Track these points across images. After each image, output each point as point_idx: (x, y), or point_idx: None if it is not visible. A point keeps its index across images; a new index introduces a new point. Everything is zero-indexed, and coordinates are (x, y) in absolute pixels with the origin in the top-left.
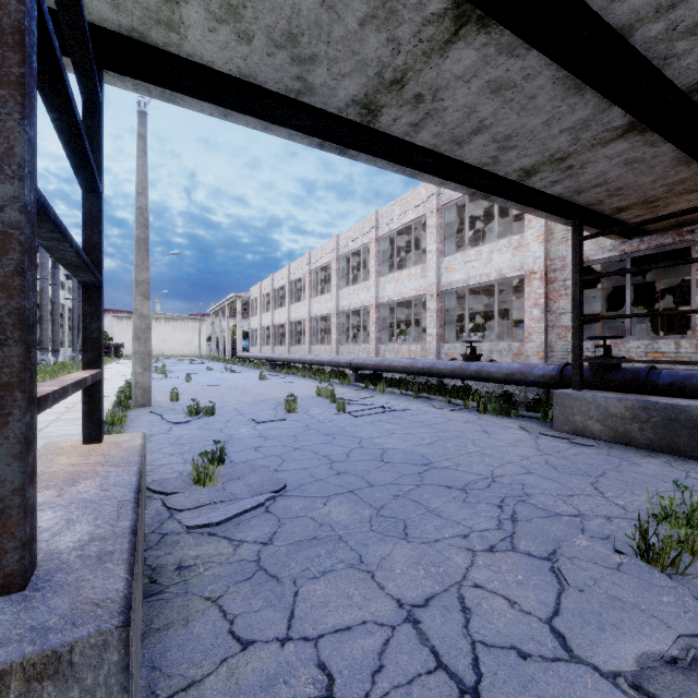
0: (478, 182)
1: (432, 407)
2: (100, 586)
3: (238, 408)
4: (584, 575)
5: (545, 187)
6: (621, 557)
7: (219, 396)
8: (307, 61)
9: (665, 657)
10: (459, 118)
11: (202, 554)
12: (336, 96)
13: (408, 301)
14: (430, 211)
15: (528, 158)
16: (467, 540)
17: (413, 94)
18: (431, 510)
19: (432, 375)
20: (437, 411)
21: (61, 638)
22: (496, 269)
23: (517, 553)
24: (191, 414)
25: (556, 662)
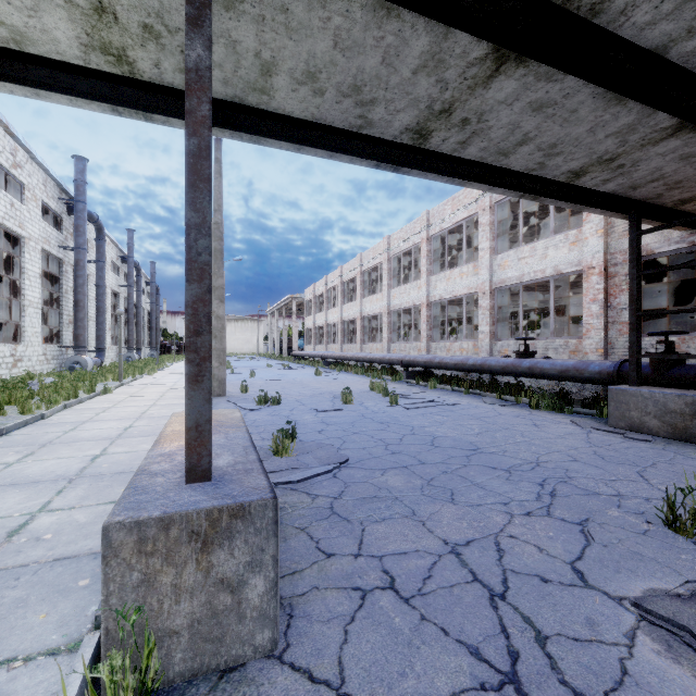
0: (526, 186)
1: (483, 402)
2: (253, 482)
3: (299, 399)
4: (610, 535)
5: (597, 185)
6: (649, 526)
7: (281, 389)
8: (368, 104)
9: (670, 592)
10: (504, 134)
11: (288, 501)
12: (392, 127)
13: (460, 299)
14: (482, 209)
15: (575, 161)
16: (506, 506)
17: (460, 119)
18: (476, 484)
19: (483, 372)
20: (488, 406)
21: (244, 499)
22: (552, 265)
23: (551, 518)
24: (260, 403)
25: (572, 586)
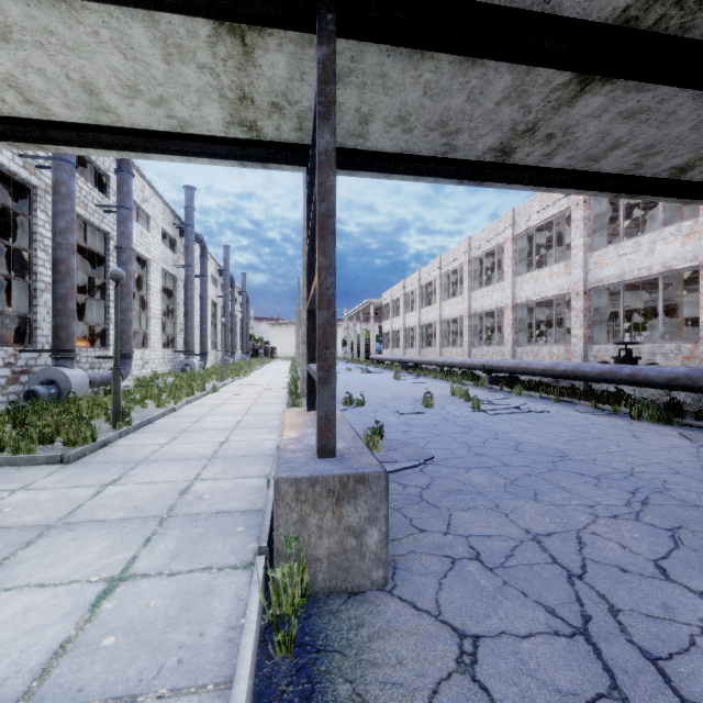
0: (621, 186)
1: (574, 411)
2: (367, 460)
3: (381, 402)
4: (702, 542)
5: None
6: None
7: (363, 392)
8: (452, 134)
9: None
10: (592, 142)
11: None
12: (475, 149)
13: (549, 300)
14: (575, 203)
15: (678, 158)
16: (592, 508)
17: (545, 135)
18: (560, 487)
19: (576, 379)
20: (580, 415)
21: (363, 470)
22: (660, 261)
23: (639, 522)
24: (346, 404)
25: (652, 578)
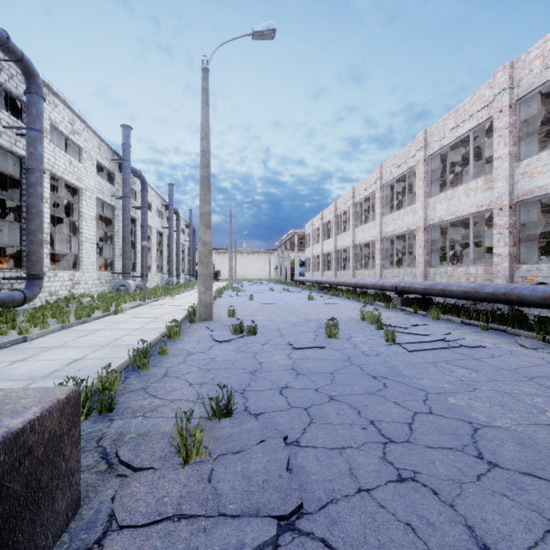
0: None
1: (517, 345)
2: None
3: (280, 328)
4: None
5: None
6: None
7: (269, 314)
8: None
9: None
10: None
11: None
12: None
13: (461, 222)
14: (497, 110)
15: None
16: None
17: None
18: None
19: (509, 303)
20: (531, 353)
21: None
22: None
23: None
24: (235, 332)
25: None
